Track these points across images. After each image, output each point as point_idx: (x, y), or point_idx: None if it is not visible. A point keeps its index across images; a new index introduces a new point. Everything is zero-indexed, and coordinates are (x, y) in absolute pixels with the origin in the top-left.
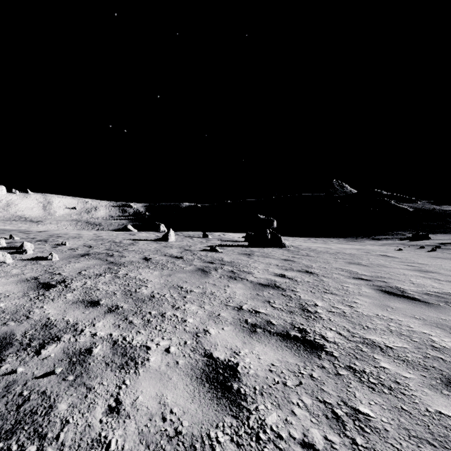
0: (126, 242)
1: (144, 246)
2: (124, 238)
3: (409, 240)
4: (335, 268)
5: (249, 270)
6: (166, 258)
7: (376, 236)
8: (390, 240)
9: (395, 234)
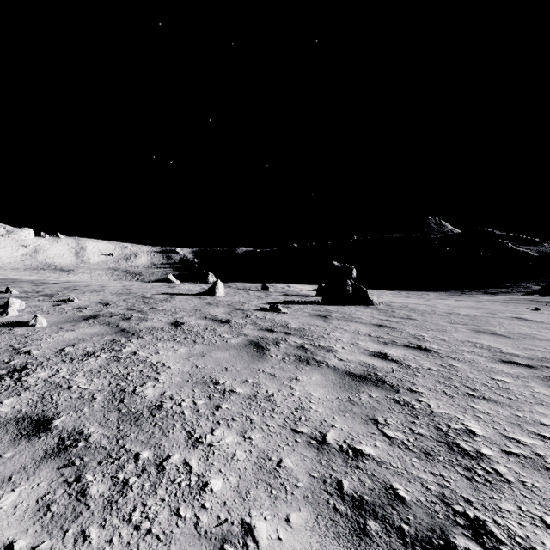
0: (158, 298)
1: (181, 304)
2: (158, 292)
3: (537, 295)
4: (460, 340)
5: (328, 345)
6: (205, 323)
7: (490, 289)
8: (510, 295)
9: (516, 286)
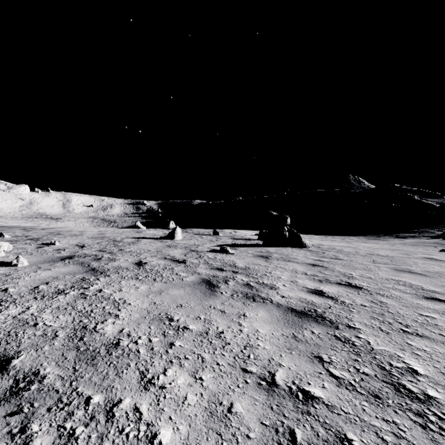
0: (127, 241)
1: (145, 246)
2: (128, 236)
3: (440, 239)
4: (384, 278)
5: (270, 283)
6: (165, 263)
7: (400, 234)
8: (417, 238)
9: (422, 231)
